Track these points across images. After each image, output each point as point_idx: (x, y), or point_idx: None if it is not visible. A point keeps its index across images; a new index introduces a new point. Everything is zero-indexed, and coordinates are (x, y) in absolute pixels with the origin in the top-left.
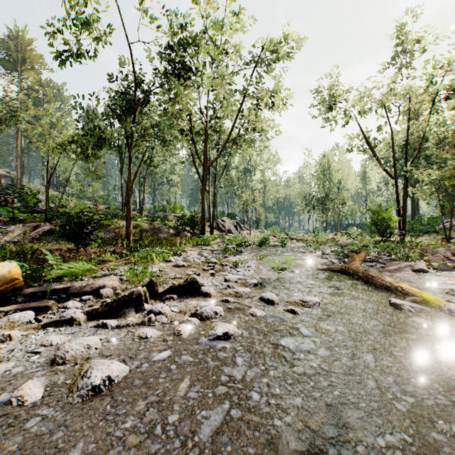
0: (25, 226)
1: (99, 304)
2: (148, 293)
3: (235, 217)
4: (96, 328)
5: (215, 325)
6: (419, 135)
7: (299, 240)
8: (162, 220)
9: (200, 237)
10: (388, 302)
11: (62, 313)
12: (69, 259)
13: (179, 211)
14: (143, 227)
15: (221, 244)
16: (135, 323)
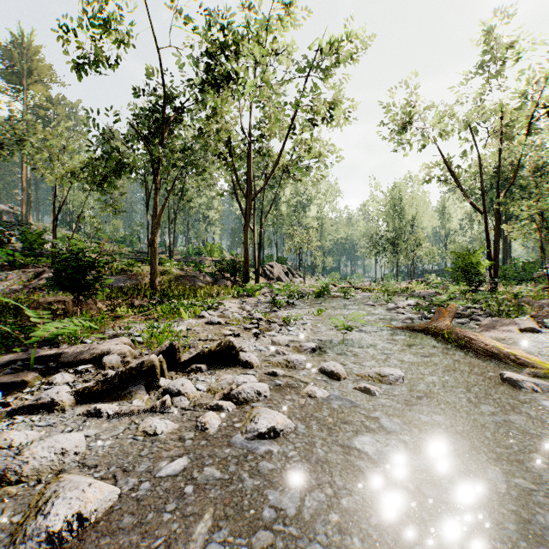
0: (26, 272)
1: (99, 378)
2: (168, 363)
3: (286, 262)
4: (85, 417)
5: (257, 415)
6: (513, 160)
7: (365, 290)
8: (196, 265)
9: (243, 286)
10: (498, 376)
11: (41, 394)
12: (74, 313)
13: (217, 254)
14: (173, 273)
15: (268, 295)
16: (142, 410)
